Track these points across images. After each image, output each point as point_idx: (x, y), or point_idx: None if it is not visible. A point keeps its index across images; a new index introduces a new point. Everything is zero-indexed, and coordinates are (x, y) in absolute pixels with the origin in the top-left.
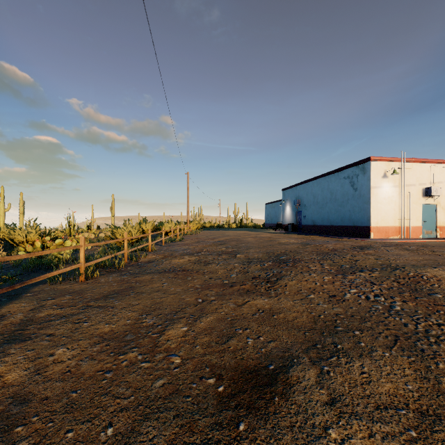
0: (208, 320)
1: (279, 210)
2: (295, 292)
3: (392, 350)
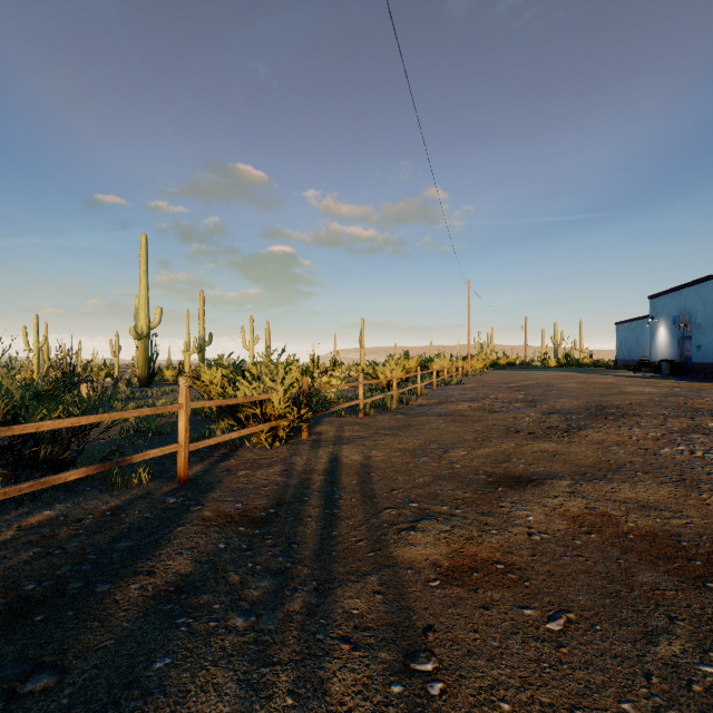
0: (485, 451)
1: (644, 334)
2: (594, 442)
3: (664, 484)
